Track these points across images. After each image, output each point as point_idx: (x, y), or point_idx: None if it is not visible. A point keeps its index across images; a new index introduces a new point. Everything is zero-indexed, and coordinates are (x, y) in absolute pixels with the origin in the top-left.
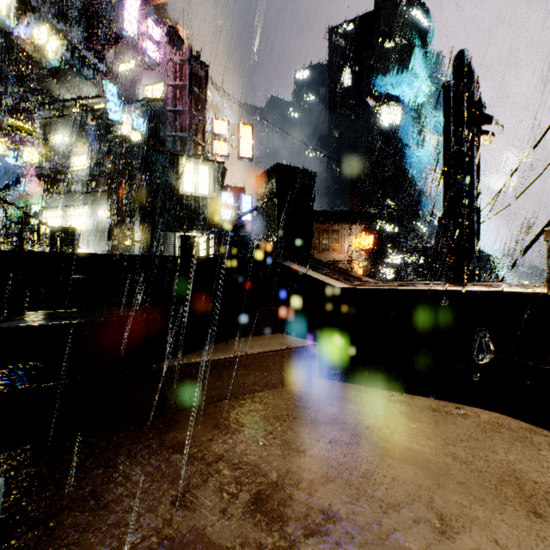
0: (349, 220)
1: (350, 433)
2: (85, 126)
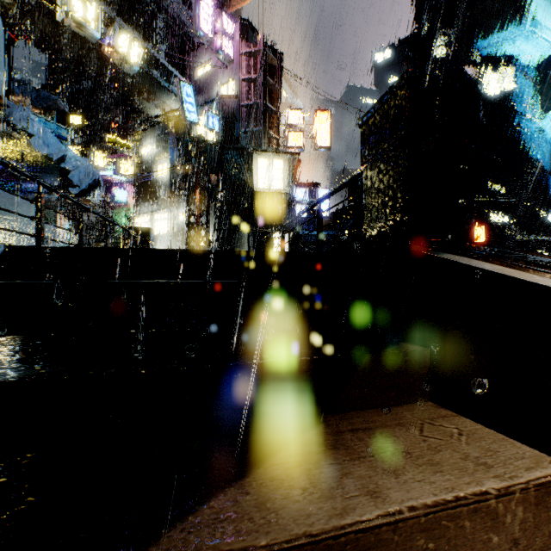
0: None
1: None
2: (168, 134)
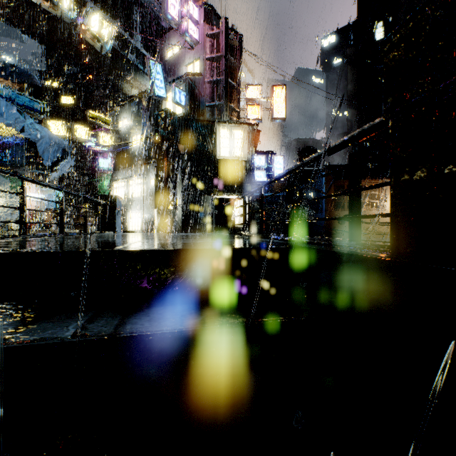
0: None
1: None
2: (141, 109)
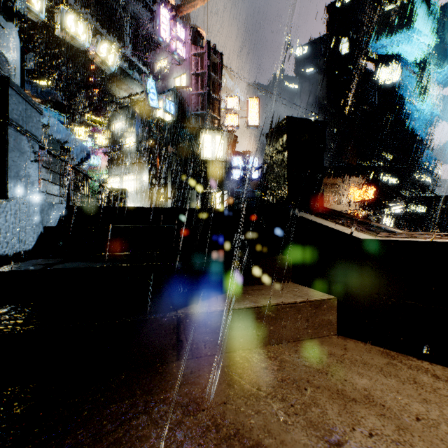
0: (348, 174)
1: (394, 424)
2: (134, 114)
